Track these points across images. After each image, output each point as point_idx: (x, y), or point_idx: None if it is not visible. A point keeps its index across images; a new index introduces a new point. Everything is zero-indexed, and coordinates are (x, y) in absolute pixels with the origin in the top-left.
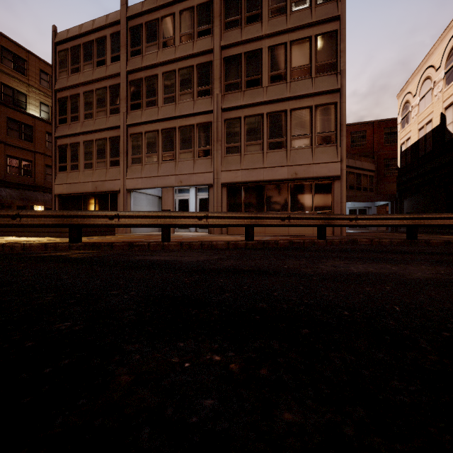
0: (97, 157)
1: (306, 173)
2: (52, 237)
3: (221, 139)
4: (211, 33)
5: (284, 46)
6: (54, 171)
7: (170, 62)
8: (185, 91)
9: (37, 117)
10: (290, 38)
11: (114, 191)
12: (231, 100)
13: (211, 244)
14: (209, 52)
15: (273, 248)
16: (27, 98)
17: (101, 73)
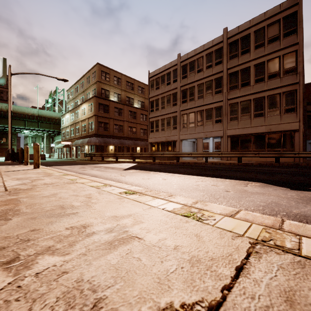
0: (166, 125)
1: (276, 128)
2: (161, 160)
3: (227, 113)
4: (222, 62)
5: (263, 63)
6: (149, 132)
7: (200, 79)
8: (208, 92)
9: (137, 108)
10: (267, 58)
11: (174, 140)
12: (232, 94)
13: (223, 163)
14: (221, 72)
15: (249, 165)
16: (134, 100)
17: (168, 88)
